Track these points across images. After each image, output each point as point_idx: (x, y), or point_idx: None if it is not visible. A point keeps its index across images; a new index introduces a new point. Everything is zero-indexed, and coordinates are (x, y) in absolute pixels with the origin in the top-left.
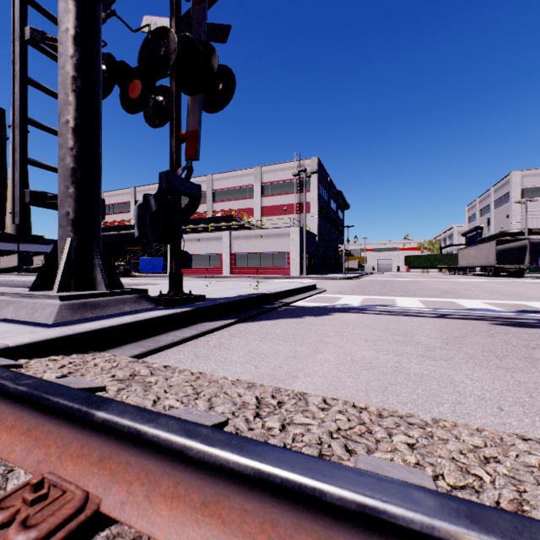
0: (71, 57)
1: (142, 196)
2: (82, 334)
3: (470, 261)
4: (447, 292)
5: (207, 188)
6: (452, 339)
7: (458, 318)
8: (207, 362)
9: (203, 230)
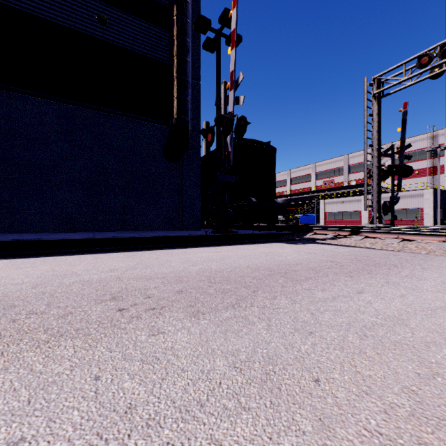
0: (377, 179)
1: (294, 175)
2: None
3: None
4: None
5: (344, 164)
6: None
7: None
8: None
9: (340, 194)
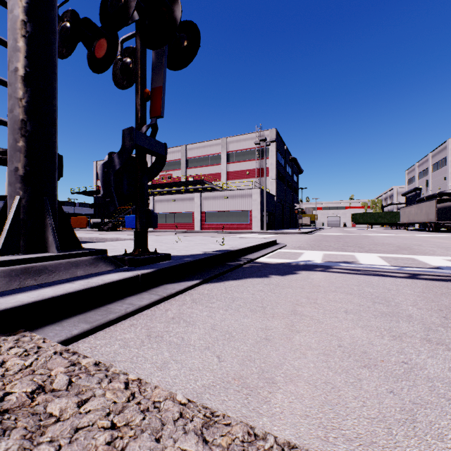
0: None
1: None
2: (9, 310)
3: (411, 218)
4: (401, 247)
5: (182, 157)
6: (447, 311)
7: (433, 279)
8: (158, 347)
9: (178, 192)
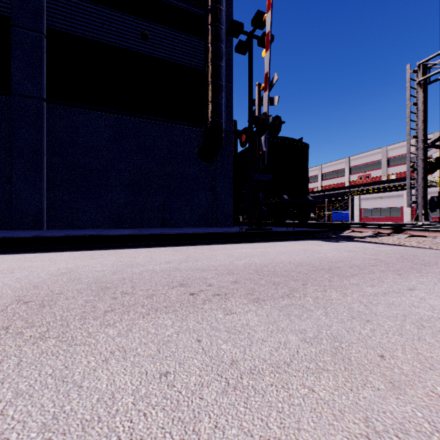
0: (423, 173)
1: (326, 170)
2: None
3: None
4: None
5: (382, 157)
6: None
7: None
8: None
9: (378, 189)
